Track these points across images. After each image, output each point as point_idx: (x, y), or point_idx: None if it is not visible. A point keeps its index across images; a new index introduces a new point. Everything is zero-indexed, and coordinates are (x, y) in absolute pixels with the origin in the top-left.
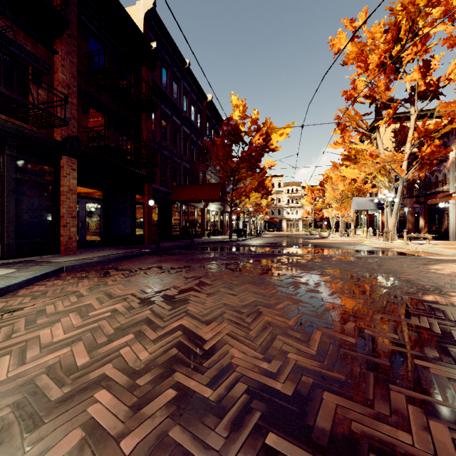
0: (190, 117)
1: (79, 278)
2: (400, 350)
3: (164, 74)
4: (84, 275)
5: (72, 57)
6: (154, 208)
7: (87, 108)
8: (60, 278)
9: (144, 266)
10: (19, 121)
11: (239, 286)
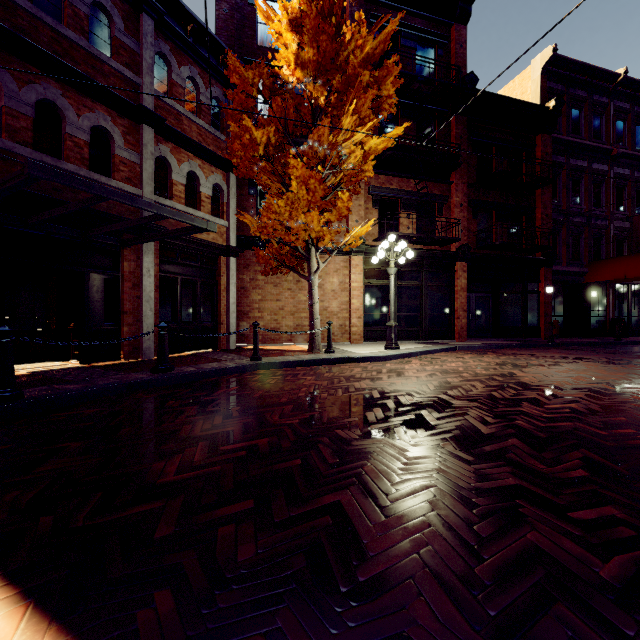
0: (632, 147)
1: (465, 353)
2: (636, 394)
3: (576, 116)
4: (469, 352)
5: (463, 179)
6: (556, 295)
7: (475, 214)
8: (454, 352)
9: (519, 353)
10: (430, 245)
11: (589, 369)
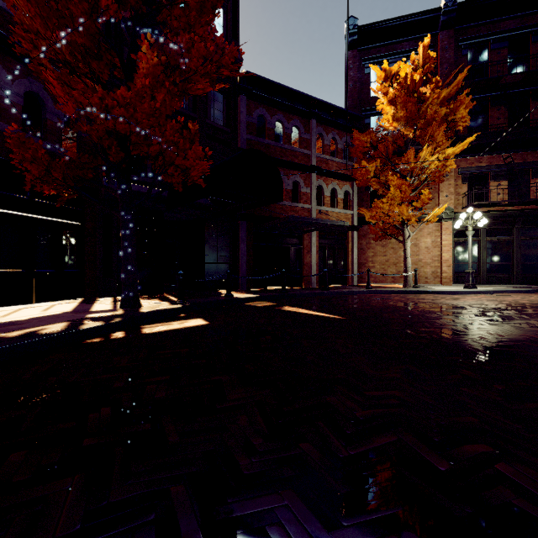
0: None
1: None
2: None
3: None
4: None
5: None
6: None
7: None
8: (534, 293)
9: None
10: (523, 205)
11: None
